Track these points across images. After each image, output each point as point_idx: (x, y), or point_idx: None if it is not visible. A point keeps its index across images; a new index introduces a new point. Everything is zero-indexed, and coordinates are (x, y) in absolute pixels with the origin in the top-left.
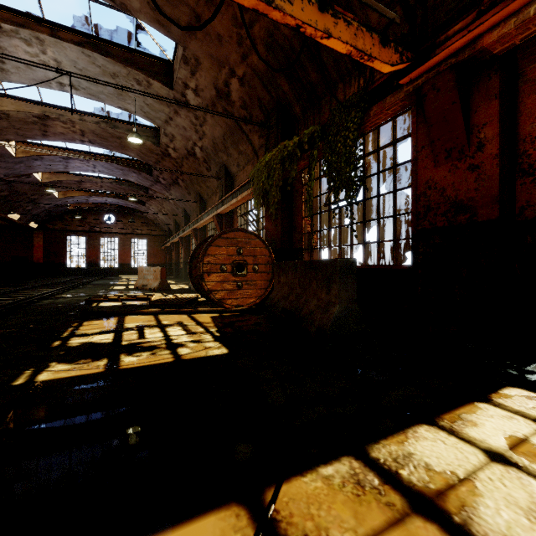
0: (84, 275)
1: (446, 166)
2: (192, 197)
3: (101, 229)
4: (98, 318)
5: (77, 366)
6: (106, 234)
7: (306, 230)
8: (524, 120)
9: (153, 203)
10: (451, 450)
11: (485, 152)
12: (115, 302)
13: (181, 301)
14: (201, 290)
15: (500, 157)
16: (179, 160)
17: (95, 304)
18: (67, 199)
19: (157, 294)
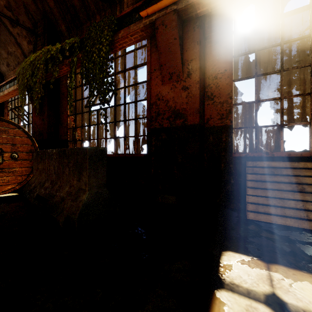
0: None
1: (169, 85)
2: None
3: None
4: None
5: None
6: None
7: (71, 126)
8: (209, 65)
9: None
10: None
11: (192, 79)
12: None
13: None
14: None
15: (200, 83)
16: None
17: None
18: None
19: None
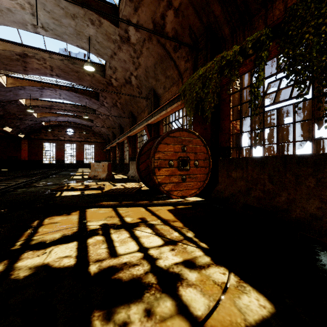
0: (54, 168)
1: None
2: (126, 115)
3: (65, 138)
4: (60, 212)
5: None
6: (68, 142)
7: (232, 132)
8: None
9: (98, 121)
10: None
11: None
12: (75, 191)
13: (130, 191)
14: (146, 181)
15: None
16: (119, 88)
17: (58, 193)
18: (43, 118)
19: (106, 183)
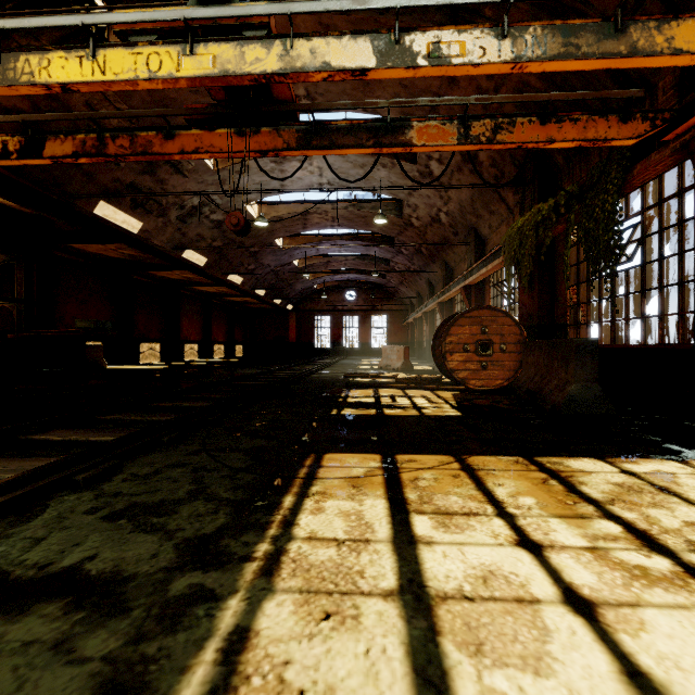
0: (328, 354)
1: None
2: (436, 265)
3: (343, 306)
4: (358, 388)
5: (359, 410)
6: (348, 312)
7: (571, 302)
8: None
9: (394, 276)
10: (596, 466)
11: None
12: (366, 379)
13: (424, 379)
14: (444, 370)
15: None
16: (422, 228)
17: (351, 379)
18: (316, 280)
19: (400, 374)
